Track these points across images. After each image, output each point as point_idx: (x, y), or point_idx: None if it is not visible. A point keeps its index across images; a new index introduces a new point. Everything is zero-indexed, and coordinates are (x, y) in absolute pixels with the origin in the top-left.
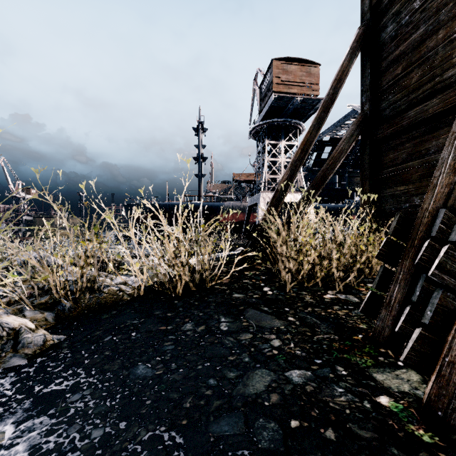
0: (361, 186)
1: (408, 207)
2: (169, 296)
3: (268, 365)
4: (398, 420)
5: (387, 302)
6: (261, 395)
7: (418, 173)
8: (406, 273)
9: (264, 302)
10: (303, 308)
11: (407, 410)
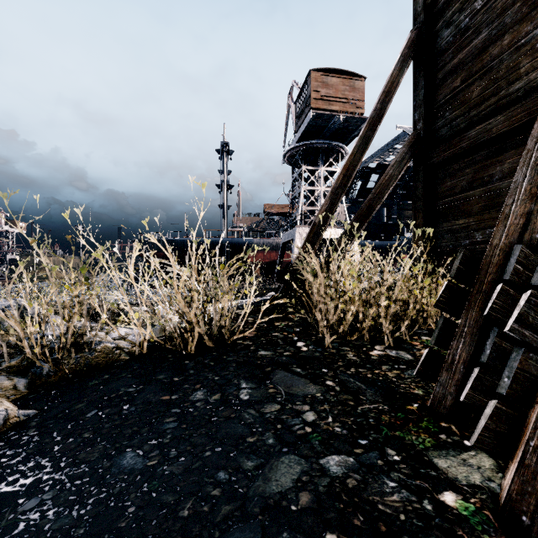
0: (414, 219)
1: (468, 244)
2: (178, 354)
3: (298, 448)
4: (470, 528)
5: (450, 362)
6: (287, 495)
7: (480, 204)
8: (472, 325)
9: (297, 361)
10: (344, 369)
11: (480, 513)
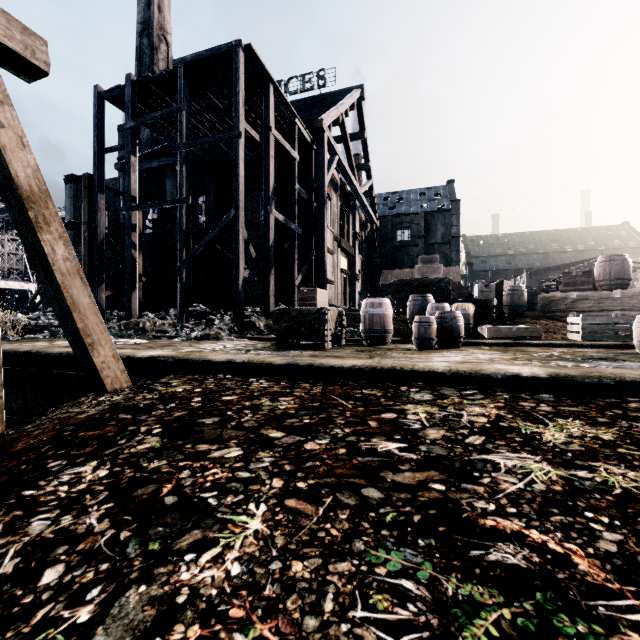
0: None
1: None
2: None
3: None
4: None
5: None
6: None
7: None
8: None
9: None
10: None
11: None
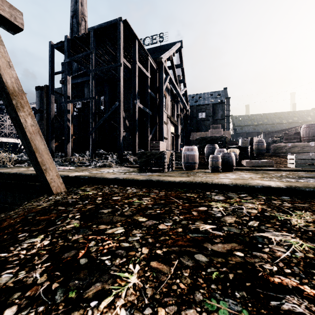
0: None
1: None
2: None
3: None
4: None
5: None
6: None
7: None
8: None
9: None
10: None
11: None
